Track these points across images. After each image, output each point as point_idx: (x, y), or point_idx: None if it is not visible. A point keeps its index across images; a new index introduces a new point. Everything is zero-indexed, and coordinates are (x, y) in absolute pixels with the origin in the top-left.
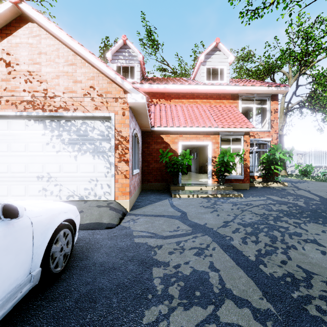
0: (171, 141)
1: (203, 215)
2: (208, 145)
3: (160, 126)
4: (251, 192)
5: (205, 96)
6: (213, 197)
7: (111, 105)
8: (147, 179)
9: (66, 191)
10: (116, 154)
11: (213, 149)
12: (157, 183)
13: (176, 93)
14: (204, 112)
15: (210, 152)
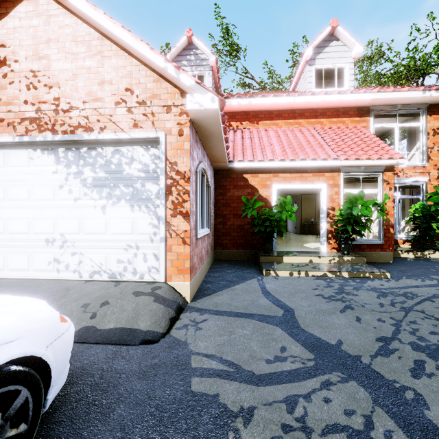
0: (261, 184)
1: (328, 319)
2: (321, 189)
3: (243, 161)
4: (401, 269)
5: (314, 114)
6: (335, 277)
7: (159, 119)
8: (222, 243)
9: (88, 265)
10: (168, 203)
11: (330, 196)
12: (237, 250)
13: (267, 111)
14: (312, 137)
15: (324, 200)
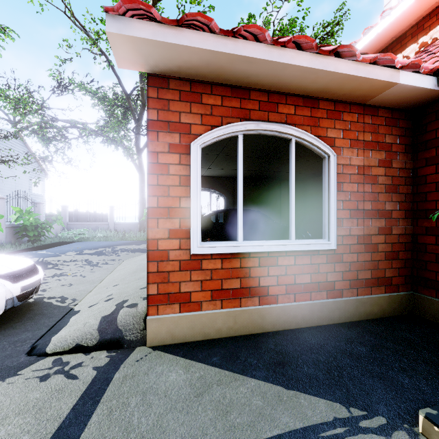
0: None
1: None
2: None
3: None
4: None
5: None
6: None
7: None
8: (434, 281)
9: None
10: None
11: None
12: None
13: None
14: None
15: None
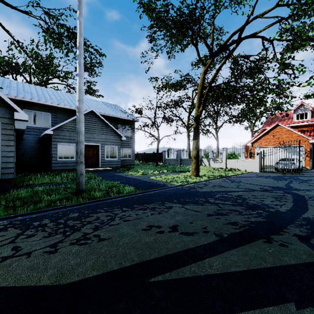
0: None
1: None
2: None
3: None
4: None
5: None
6: None
7: (303, 143)
8: None
9: None
10: (305, 155)
11: None
12: None
13: None
14: None
15: None
